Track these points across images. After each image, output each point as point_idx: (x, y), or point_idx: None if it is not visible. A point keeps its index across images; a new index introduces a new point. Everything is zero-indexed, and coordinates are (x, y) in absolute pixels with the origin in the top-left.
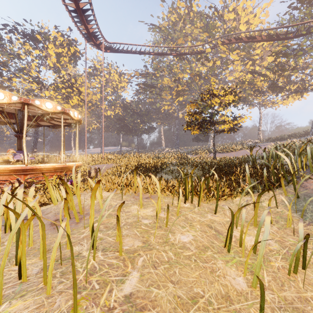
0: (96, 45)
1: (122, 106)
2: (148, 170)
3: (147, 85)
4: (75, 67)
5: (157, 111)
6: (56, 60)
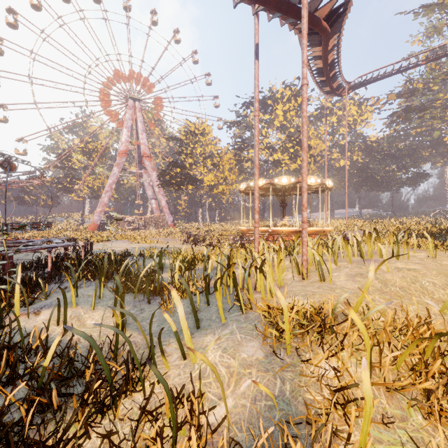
0: (338, 95)
1: (364, 150)
2: (417, 237)
3: (413, 109)
4: (300, 117)
5: (435, 143)
6: (283, 119)
